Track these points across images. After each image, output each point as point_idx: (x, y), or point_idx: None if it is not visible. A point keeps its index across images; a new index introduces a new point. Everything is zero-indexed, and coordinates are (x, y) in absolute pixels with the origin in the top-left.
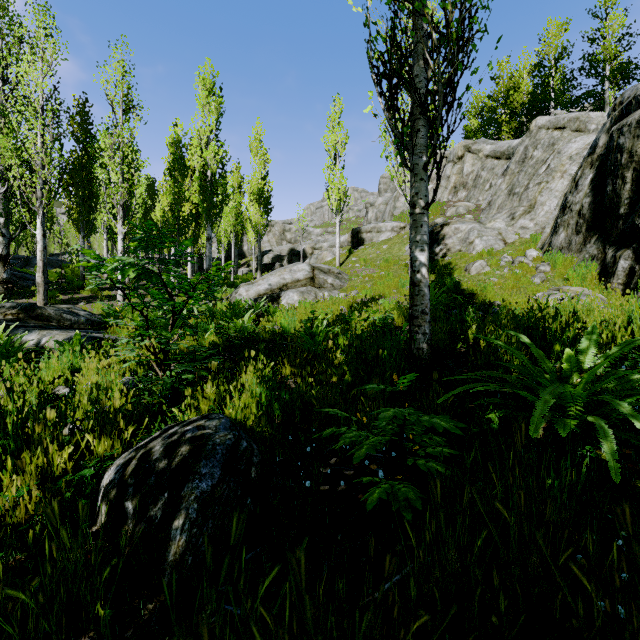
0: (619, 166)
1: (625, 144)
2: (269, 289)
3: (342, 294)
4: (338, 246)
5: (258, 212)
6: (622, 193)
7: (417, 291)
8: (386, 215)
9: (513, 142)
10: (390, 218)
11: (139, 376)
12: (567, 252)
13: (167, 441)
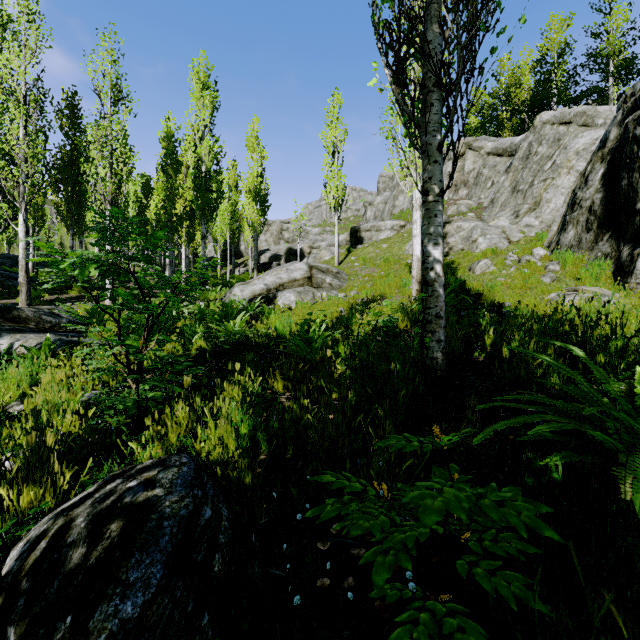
0: (636, 158)
1: None
2: (265, 289)
3: (341, 294)
4: (337, 245)
5: (255, 210)
6: (639, 187)
7: (430, 291)
8: (385, 214)
9: (516, 139)
10: (389, 217)
11: (111, 388)
12: (577, 250)
13: (95, 509)
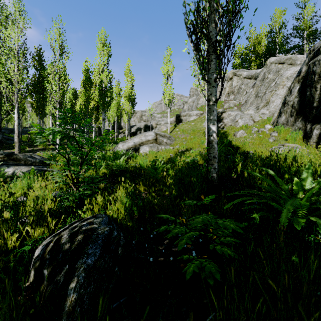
0: (313, 82)
1: (316, 70)
2: (134, 145)
3: (171, 147)
4: (169, 123)
5: (128, 106)
6: (315, 95)
7: (211, 146)
8: (193, 107)
9: (257, 70)
10: (195, 109)
11: (64, 191)
12: (286, 126)
13: (71, 231)
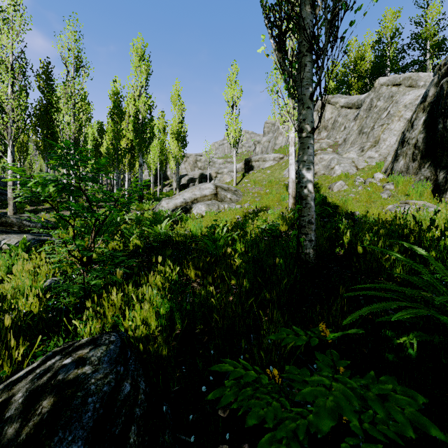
0: None
1: None
2: (184, 202)
3: (238, 206)
4: (235, 171)
5: (177, 146)
6: None
7: (304, 204)
8: (269, 149)
9: (361, 96)
10: (272, 151)
11: (68, 275)
12: (406, 175)
13: (33, 385)
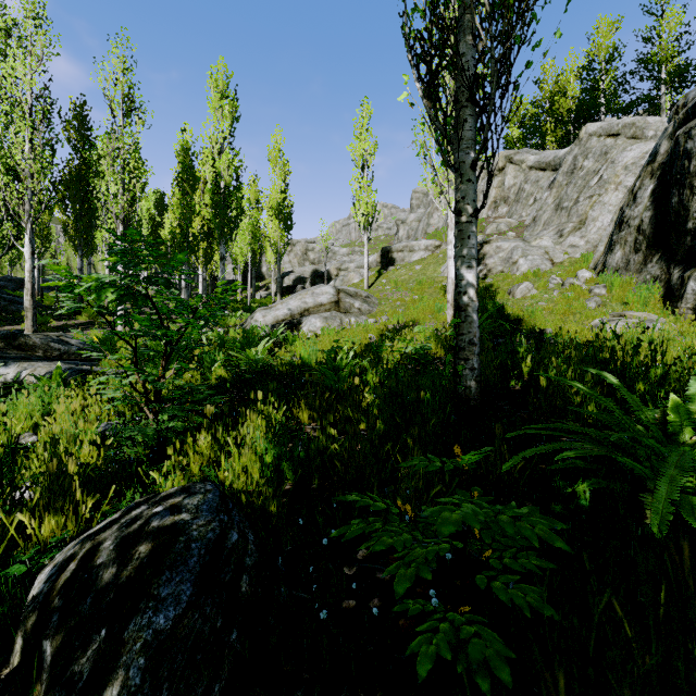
0: (687, 174)
1: (694, 149)
2: (289, 314)
3: (371, 320)
4: (366, 267)
5: (277, 229)
6: (690, 205)
7: (463, 317)
8: (419, 233)
9: (560, 152)
10: (423, 236)
11: (127, 419)
12: (624, 273)
13: (123, 533)
